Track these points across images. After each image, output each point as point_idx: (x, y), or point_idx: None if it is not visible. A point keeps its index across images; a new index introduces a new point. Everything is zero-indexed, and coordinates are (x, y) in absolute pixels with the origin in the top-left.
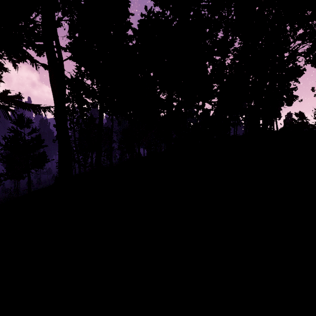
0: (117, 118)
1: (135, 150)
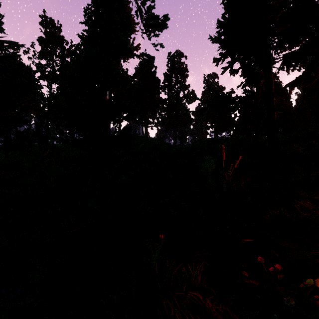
0: None
1: None
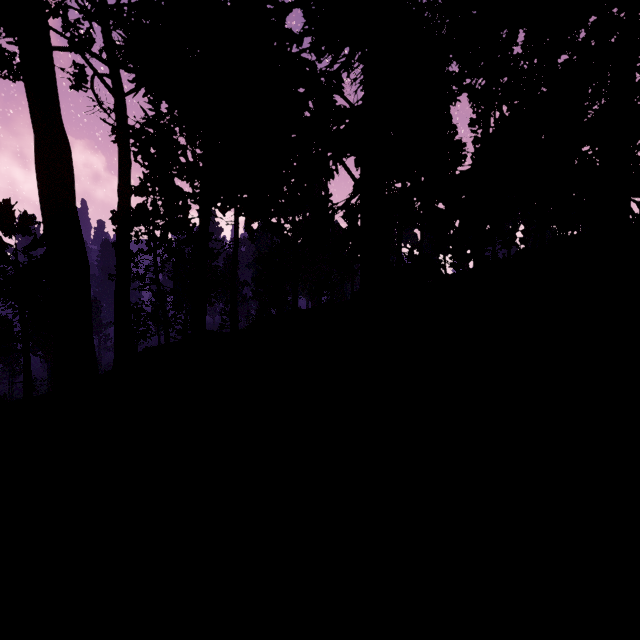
0: (247, 227)
1: (286, 298)
